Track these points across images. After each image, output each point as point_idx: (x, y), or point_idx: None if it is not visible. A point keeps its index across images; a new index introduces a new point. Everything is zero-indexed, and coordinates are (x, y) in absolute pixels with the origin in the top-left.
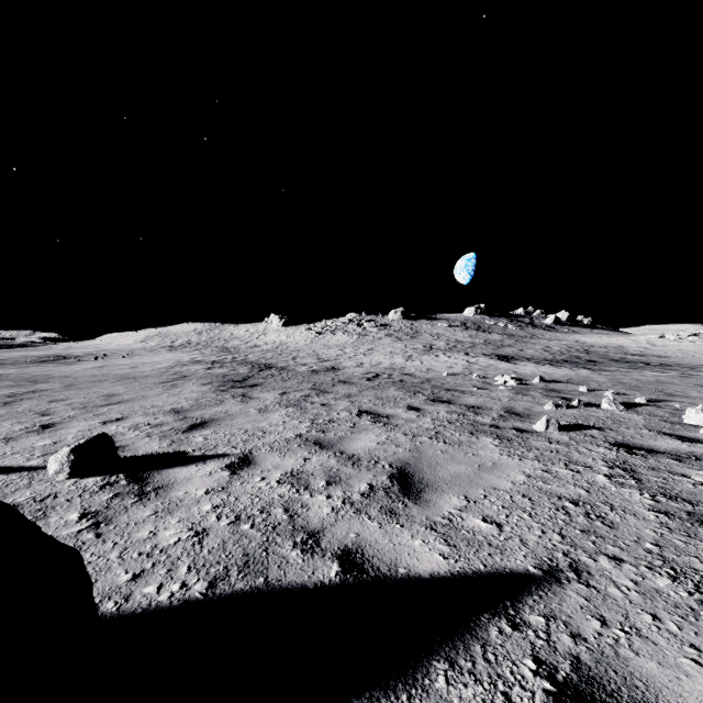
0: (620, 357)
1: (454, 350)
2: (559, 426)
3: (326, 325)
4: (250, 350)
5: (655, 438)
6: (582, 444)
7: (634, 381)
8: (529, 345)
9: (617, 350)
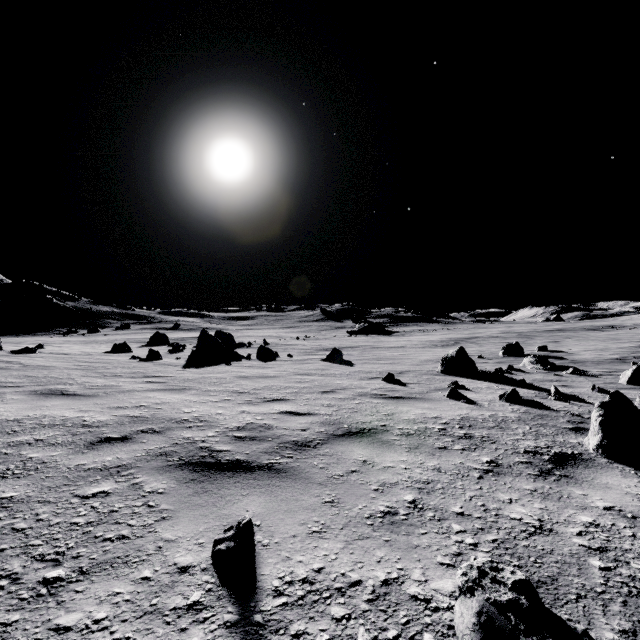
0: None
1: None
2: None
3: None
4: None
5: None
6: None
7: None
8: None
9: None
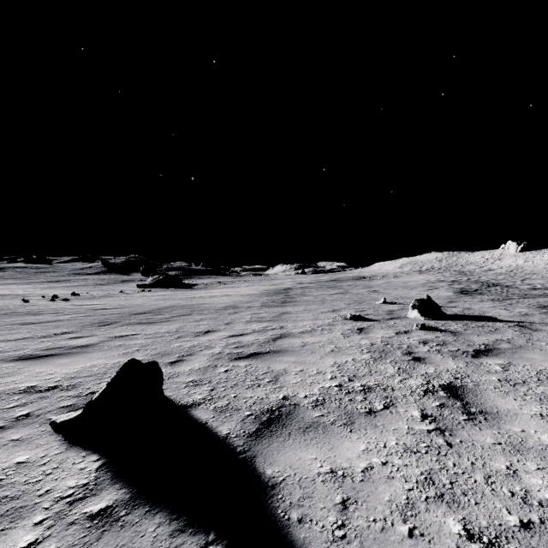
0: None
1: None
2: None
3: None
4: (484, 273)
5: None
6: None
7: None
8: None
9: None
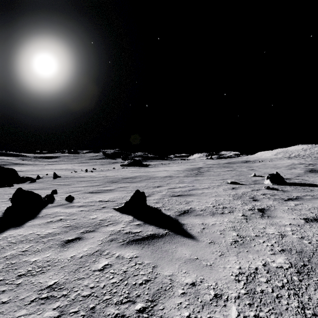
0: None
1: None
2: None
3: None
4: None
5: None
6: None
7: None
8: None
9: None
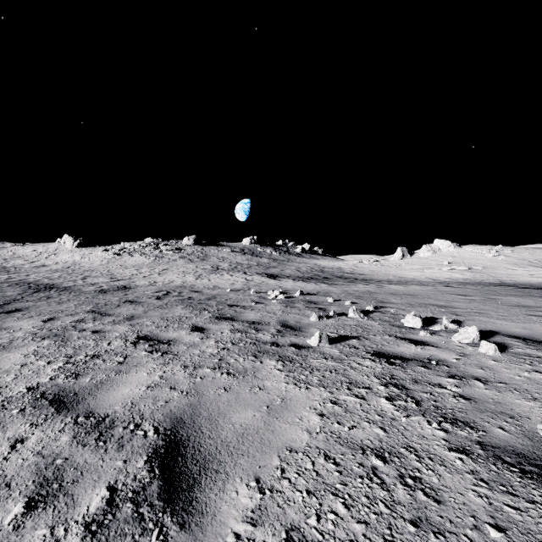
0: (341, 275)
1: (235, 270)
2: (329, 340)
3: (124, 247)
4: (35, 270)
5: (397, 344)
6: (352, 357)
7: (356, 292)
8: (287, 266)
9: (339, 270)
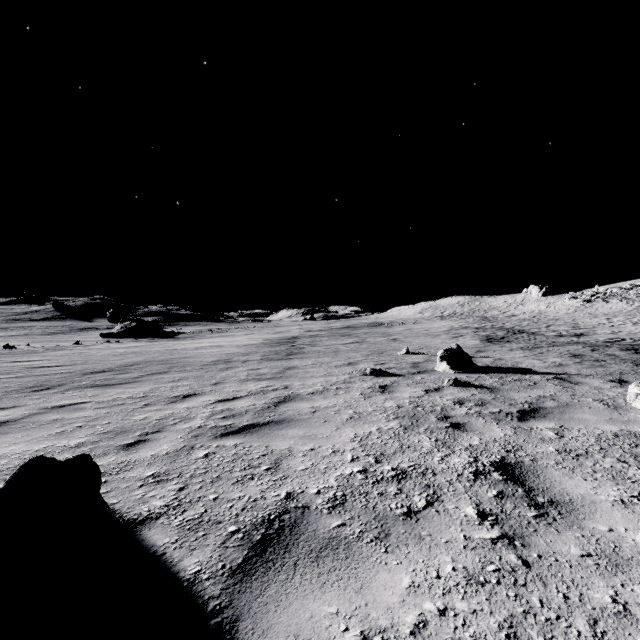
0: None
1: None
2: None
3: (597, 292)
4: (507, 319)
5: None
6: None
7: None
8: None
9: None
